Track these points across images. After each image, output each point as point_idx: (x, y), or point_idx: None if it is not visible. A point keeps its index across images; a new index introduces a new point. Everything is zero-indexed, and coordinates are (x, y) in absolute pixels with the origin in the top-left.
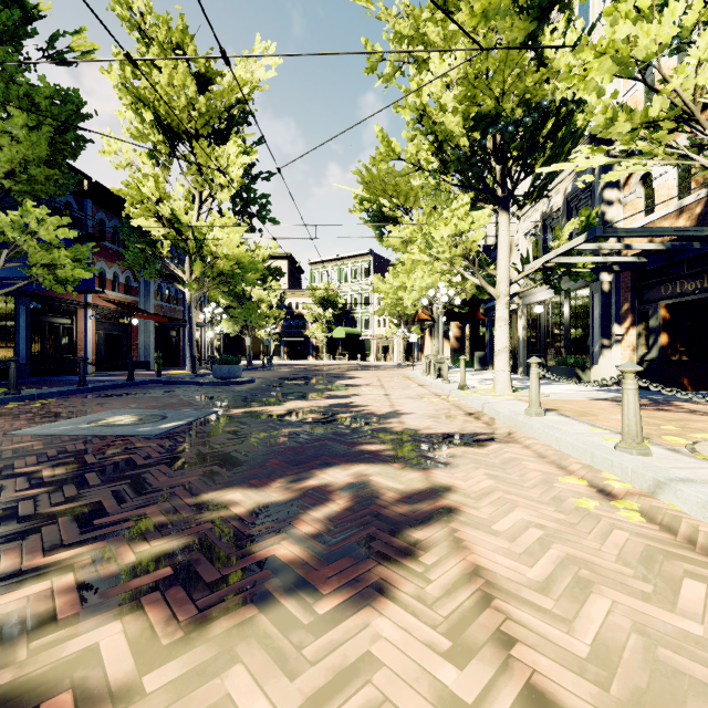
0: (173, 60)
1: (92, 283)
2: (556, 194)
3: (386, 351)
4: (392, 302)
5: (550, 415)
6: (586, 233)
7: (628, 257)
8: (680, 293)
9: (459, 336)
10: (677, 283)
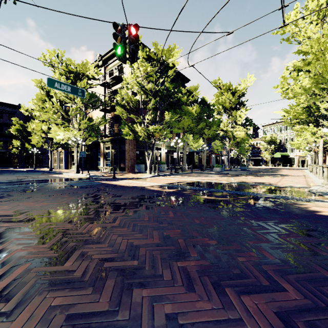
0: (226, 91)
1: None
2: None
3: (303, 162)
4: (296, 147)
5: None
6: None
7: None
8: None
9: None
10: None
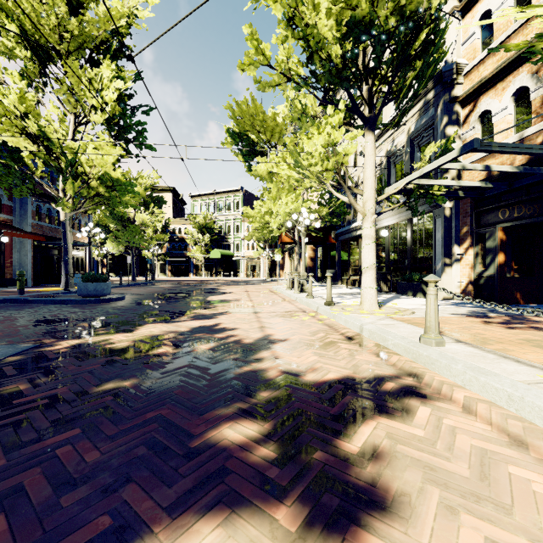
0: None
1: None
2: (400, 134)
3: (254, 269)
4: (259, 226)
5: (448, 342)
6: (460, 148)
7: (478, 182)
8: (518, 217)
9: (313, 257)
10: (515, 208)
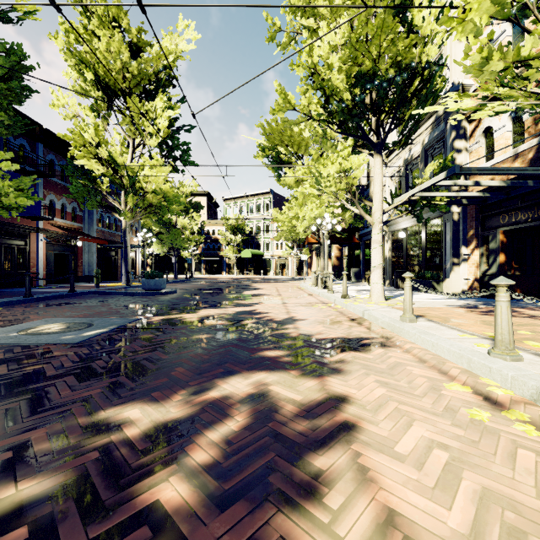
0: (110, 30)
1: (38, 211)
2: (416, 144)
3: (283, 267)
4: (287, 229)
5: (421, 321)
6: (446, 171)
7: (476, 192)
8: (515, 222)
9: (339, 256)
10: (513, 214)
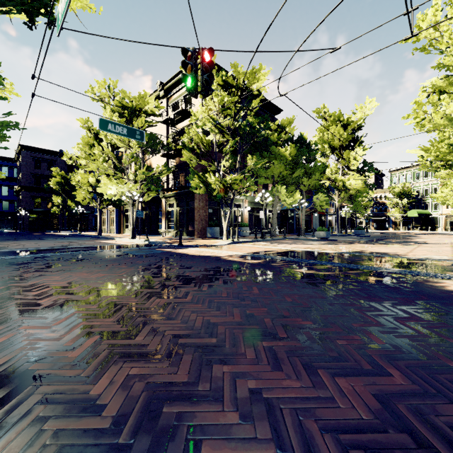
0: (334, 124)
1: None
2: None
3: None
4: (441, 202)
5: None
6: None
7: None
8: None
9: None
10: None
